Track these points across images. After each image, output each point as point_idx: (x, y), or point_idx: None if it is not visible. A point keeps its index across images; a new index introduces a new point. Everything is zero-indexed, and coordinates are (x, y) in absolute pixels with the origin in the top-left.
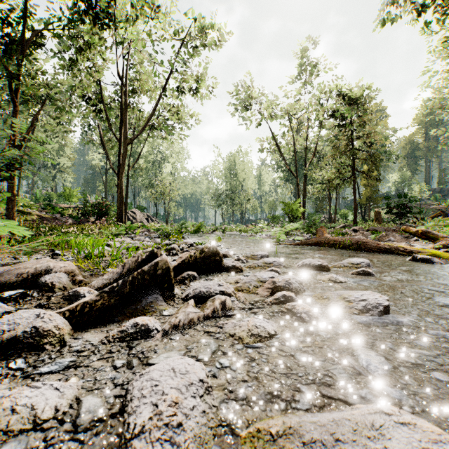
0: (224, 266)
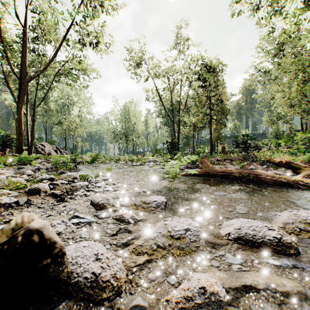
0: (71, 278)
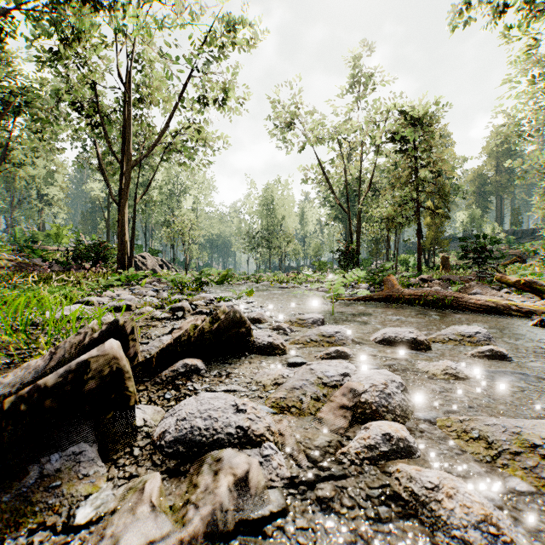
0: (255, 344)
